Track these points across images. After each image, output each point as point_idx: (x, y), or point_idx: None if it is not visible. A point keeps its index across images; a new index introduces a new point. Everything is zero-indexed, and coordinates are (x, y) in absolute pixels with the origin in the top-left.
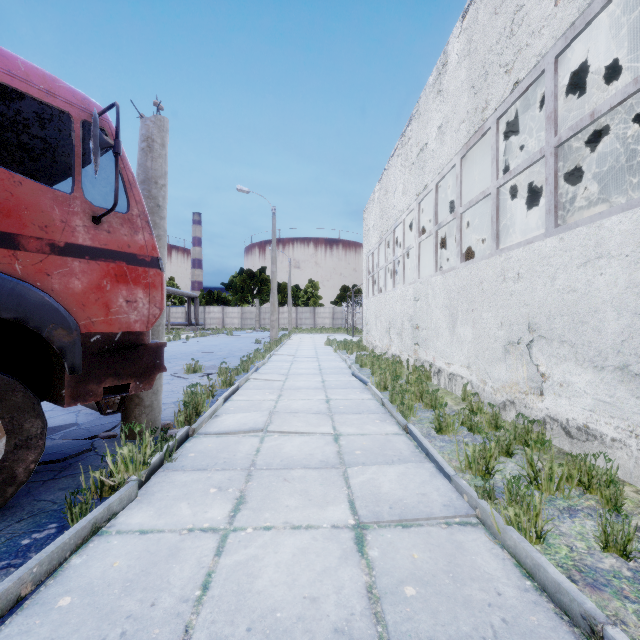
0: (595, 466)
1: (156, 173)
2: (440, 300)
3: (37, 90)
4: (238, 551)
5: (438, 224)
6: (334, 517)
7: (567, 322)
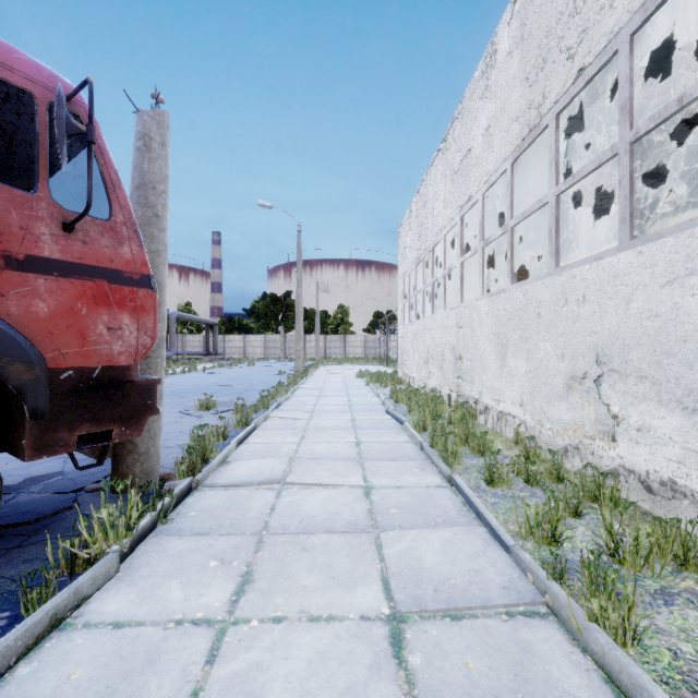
0: (691, 535)
1: (154, 177)
2: (487, 327)
3: None
4: (237, 656)
5: (485, 240)
6: (363, 603)
7: (647, 354)
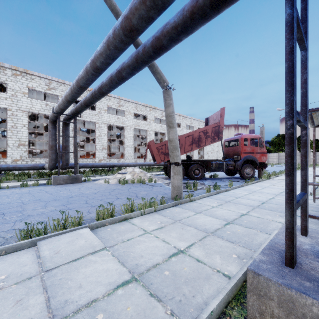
0: None
1: (263, 136)
2: None
3: (255, 137)
4: (279, 183)
5: None
6: None
7: None
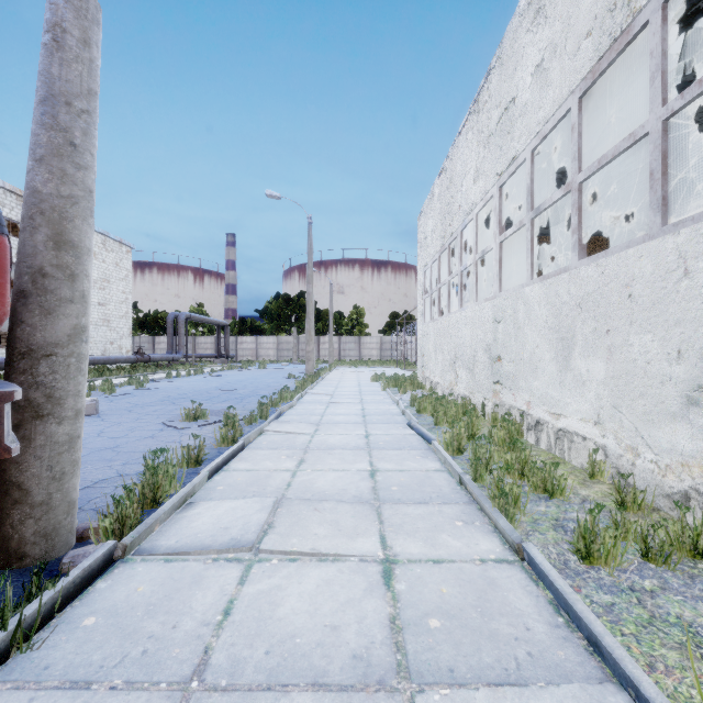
0: None
1: (69, 87)
2: (540, 319)
3: None
4: None
5: (535, 208)
6: None
7: None
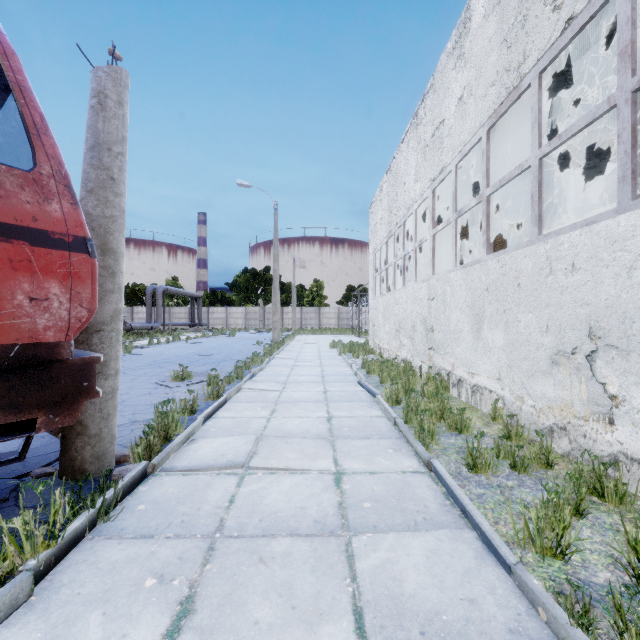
0: None
1: (109, 137)
2: (461, 299)
3: None
4: None
5: (458, 211)
6: None
7: None
